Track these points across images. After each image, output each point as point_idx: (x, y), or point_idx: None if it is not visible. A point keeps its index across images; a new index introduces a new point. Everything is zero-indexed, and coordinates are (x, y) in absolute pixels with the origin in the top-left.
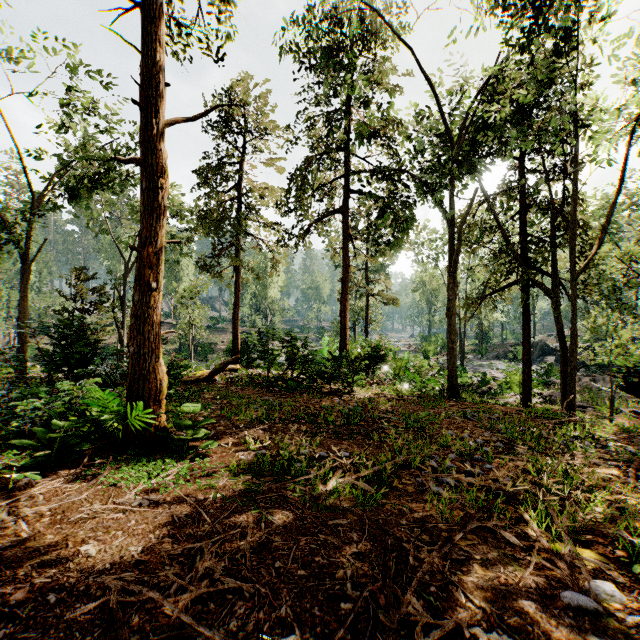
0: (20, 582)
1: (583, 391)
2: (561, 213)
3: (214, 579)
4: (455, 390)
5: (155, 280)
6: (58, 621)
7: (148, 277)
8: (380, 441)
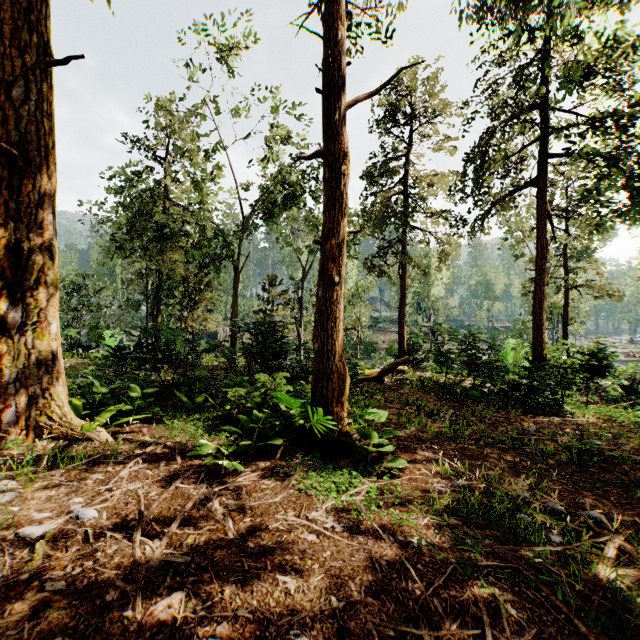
0: (225, 605)
1: None
2: None
3: None
4: None
5: (337, 274)
6: None
7: (331, 271)
8: None
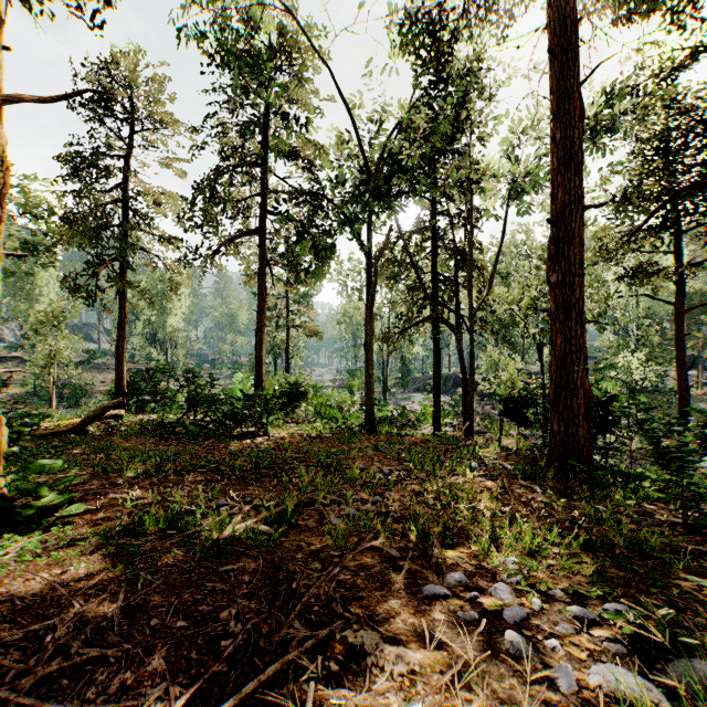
0: None
1: (485, 418)
2: (464, 256)
3: (70, 654)
4: (372, 424)
5: None
6: None
7: None
8: (289, 482)
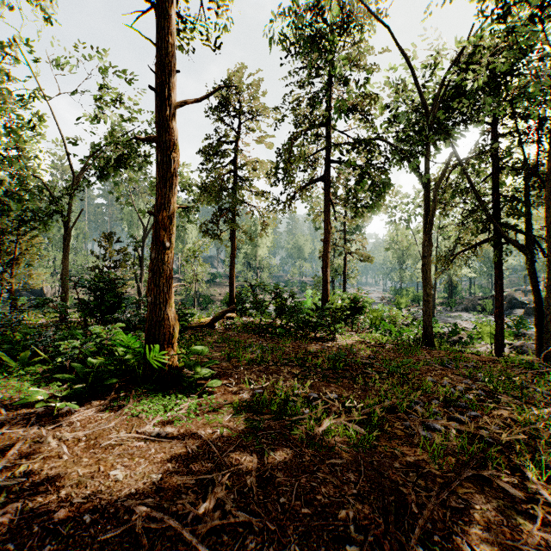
0: (61, 501)
1: None
2: (535, 174)
3: (225, 510)
4: (430, 339)
5: (169, 240)
6: (92, 541)
7: (163, 237)
8: (365, 385)
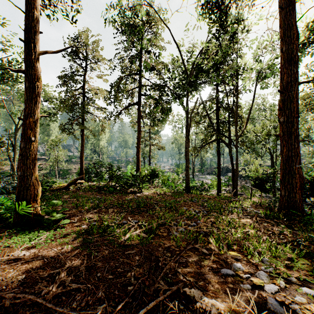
0: None
1: (242, 187)
2: (232, 111)
3: (65, 285)
4: (188, 189)
5: (34, 136)
6: None
7: (29, 134)
8: (153, 214)
